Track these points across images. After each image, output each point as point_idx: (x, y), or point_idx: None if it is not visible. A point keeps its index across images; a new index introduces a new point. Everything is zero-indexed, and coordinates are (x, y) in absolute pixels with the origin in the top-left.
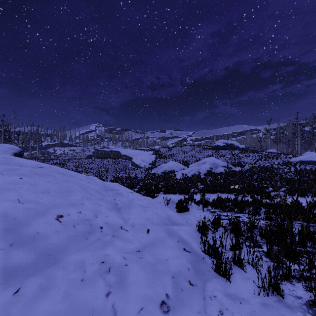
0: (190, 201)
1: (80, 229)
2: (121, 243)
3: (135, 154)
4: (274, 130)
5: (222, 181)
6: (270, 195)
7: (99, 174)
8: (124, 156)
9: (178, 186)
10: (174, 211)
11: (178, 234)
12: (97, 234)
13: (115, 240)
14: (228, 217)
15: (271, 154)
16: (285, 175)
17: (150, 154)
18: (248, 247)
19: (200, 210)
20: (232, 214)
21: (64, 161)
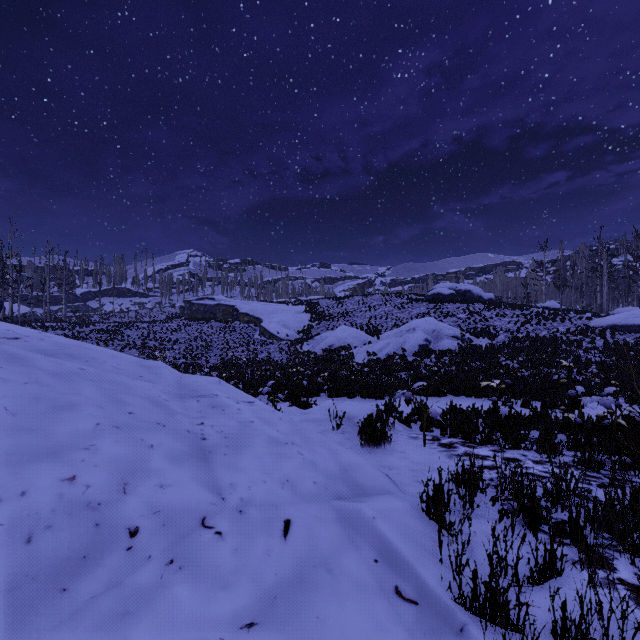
0: (391, 418)
1: (50, 551)
2: (191, 593)
3: (268, 311)
4: (554, 262)
5: (453, 368)
6: (579, 404)
7: (193, 353)
8: (246, 315)
9: (359, 380)
10: (355, 445)
11: (375, 532)
12: (109, 564)
13: (171, 583)
14: (490, 461)
15: (549, 311)
16: (585, 354)
17: (300, 312)
18: (575, 567)
19: (416, 440)
20: (496, 451)
21: (120, 326)
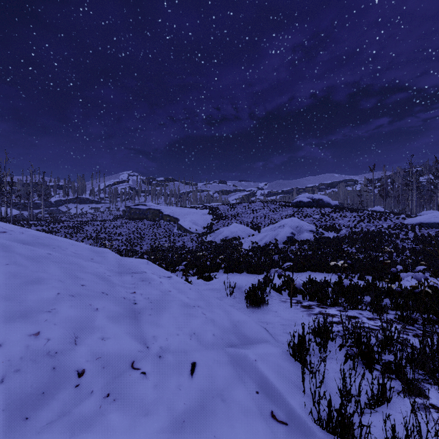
0: (268, 287)
1: (17, 389)
2: (121, 419)
3: (183, 213)
4: (380, 179)
5: (310, 253)
6: (399, 278)
7: (131, 242)
8: (168, 216)
9: (246, 261)
10: (243, 307)
11: (256, 371)
12: (62, 398)
13: (107, 412)
14: (337, 318)
15: (376, 213)
16: (401, 243)
17: (205, 214)
18: (399, 395)
19: (285, 303)
20: (341, 311)
21: (81, 223)
